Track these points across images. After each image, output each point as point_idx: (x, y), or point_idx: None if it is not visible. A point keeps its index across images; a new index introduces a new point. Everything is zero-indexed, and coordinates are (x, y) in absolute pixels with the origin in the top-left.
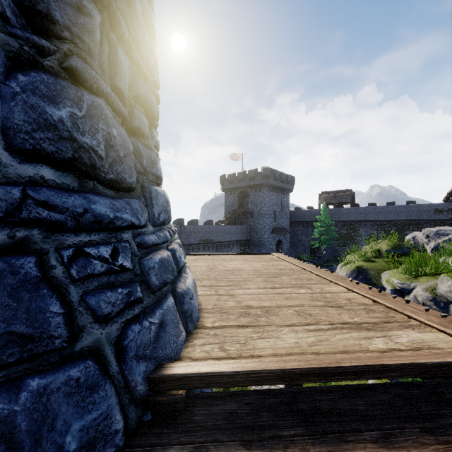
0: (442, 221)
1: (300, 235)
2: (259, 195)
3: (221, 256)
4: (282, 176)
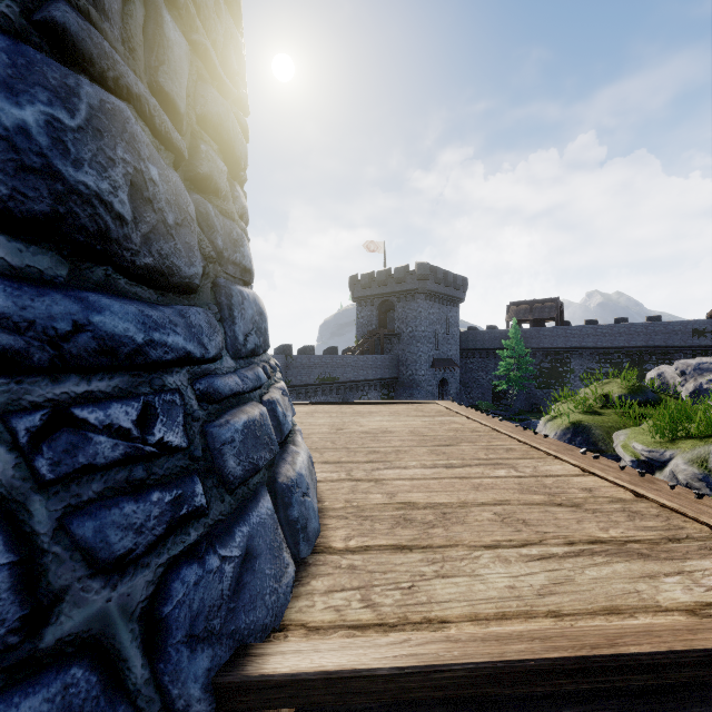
0: (704, 348)
1: (476, 371)
2: (411, 308)
3: (353, 406)
4: (448, 278)
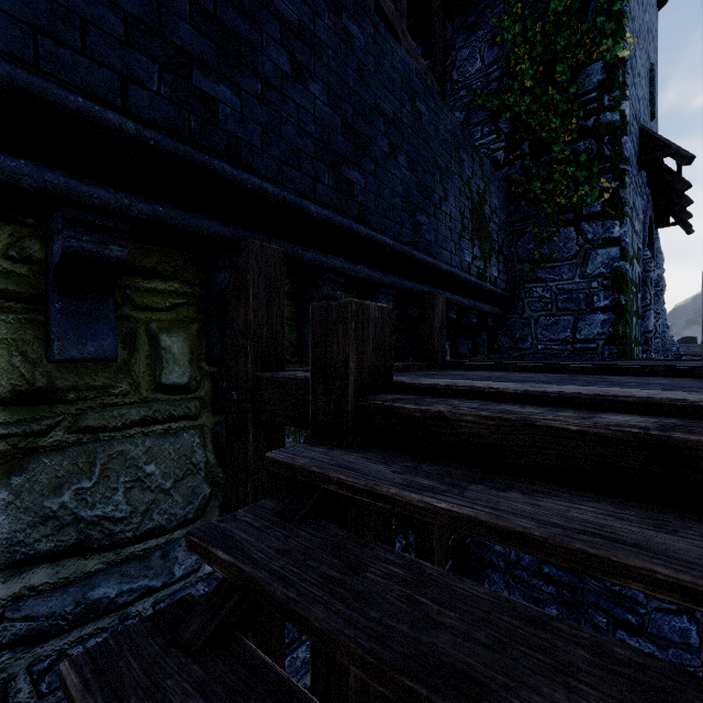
0: None
1: None
2: None
3: None
4: None
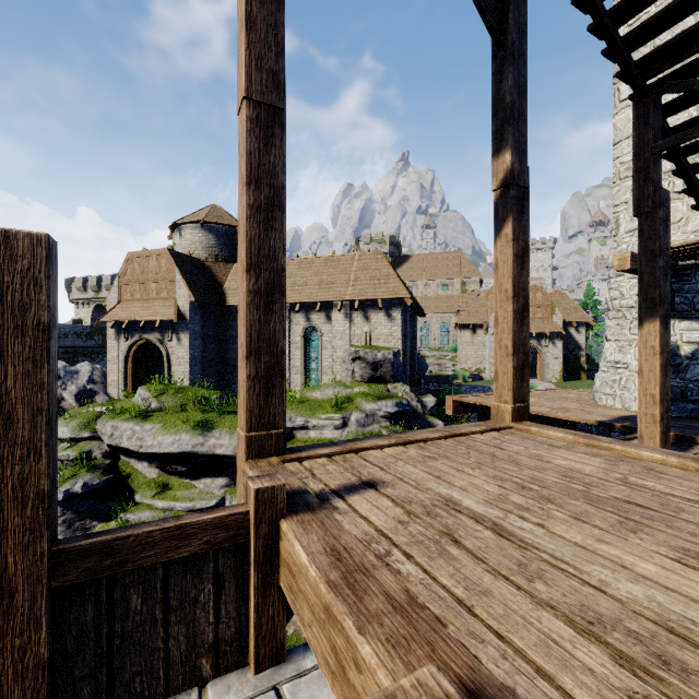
0: None
1: None
2: None
3: None
4: None
